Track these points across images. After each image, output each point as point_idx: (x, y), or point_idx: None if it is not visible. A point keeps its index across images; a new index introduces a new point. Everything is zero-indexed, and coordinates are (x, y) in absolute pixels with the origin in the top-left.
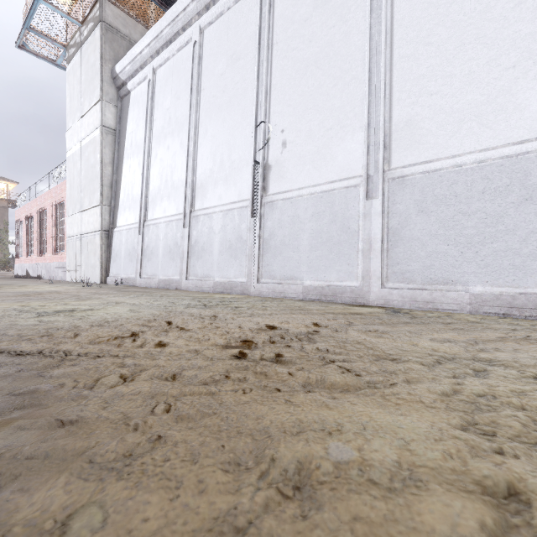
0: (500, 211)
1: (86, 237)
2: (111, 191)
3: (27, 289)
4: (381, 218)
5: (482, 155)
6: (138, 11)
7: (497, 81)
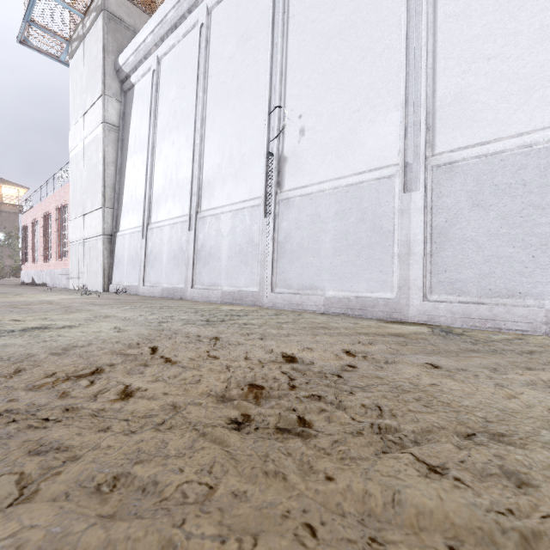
0: None
1: (88, 242)
2: (114, 193)
3: (19, 299)
4: (423, 215)
5: None
6: None
7: None
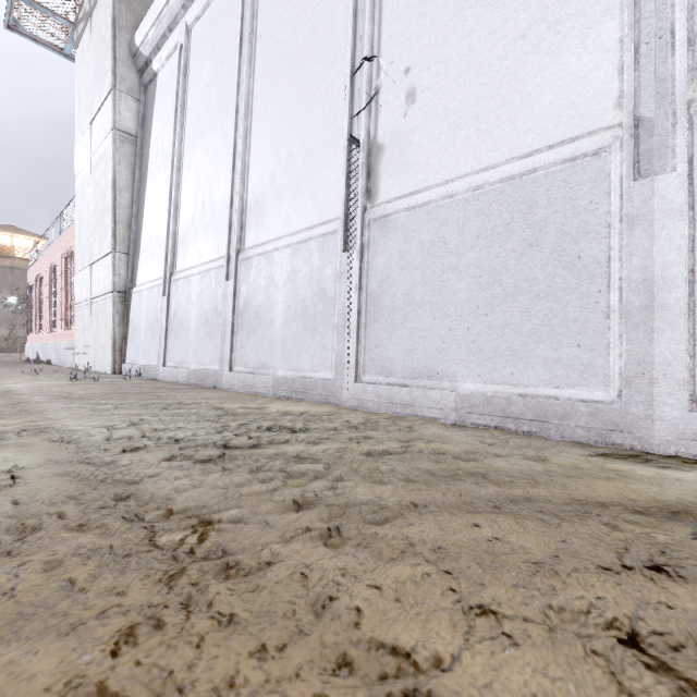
0: None
1: (95, 303)
2: (129, 231)
3: None
4: (686, 222)
5: None
6: None
7: None
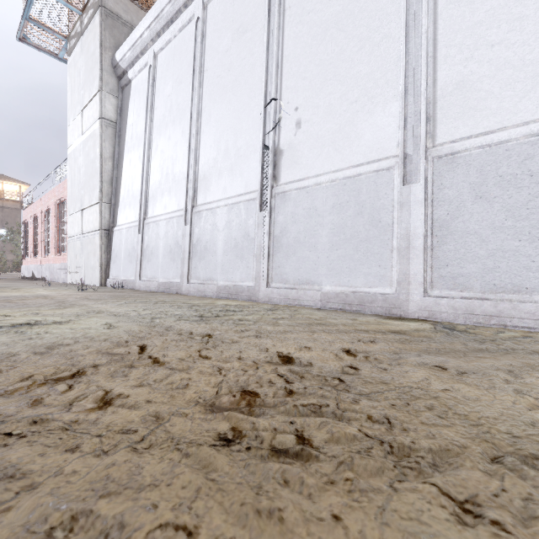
0: None
1: (86, 237)
2: (111, 188)
3: (15, 293)
4: (423, 207)
5: None
6: None
7: None
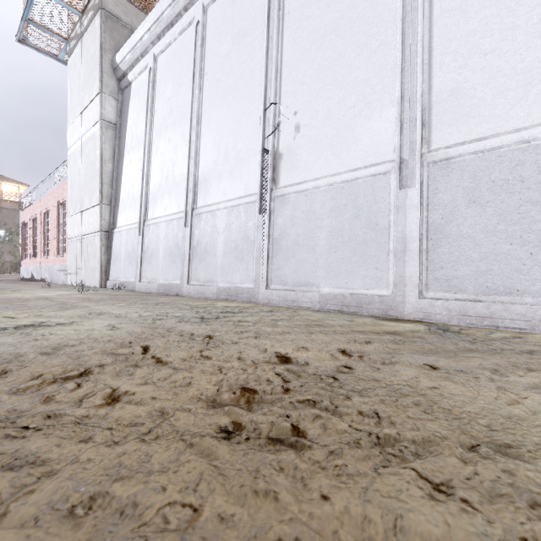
0: None
1: (86, 239)
2: (111, 189)
3: (16, 295)
4: (419, 211)
5: None
6: None
7: None
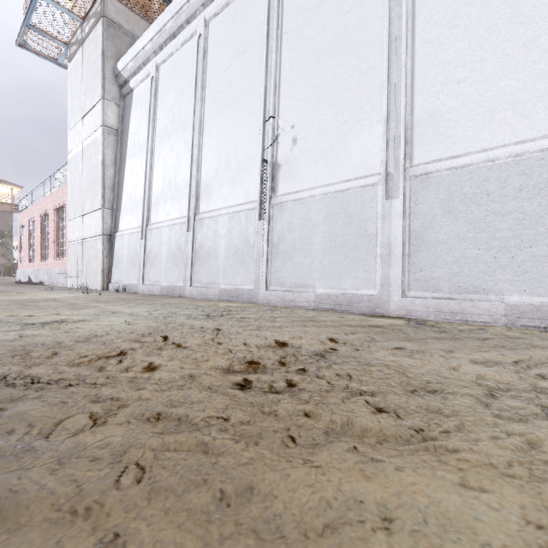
0: (540, 210)
1: (87, 242)
2: (113, 194)
3: (23, 297)
4: (402, 220)
5: (519, 148)
6: (141, 6)
7: (536, 65)
